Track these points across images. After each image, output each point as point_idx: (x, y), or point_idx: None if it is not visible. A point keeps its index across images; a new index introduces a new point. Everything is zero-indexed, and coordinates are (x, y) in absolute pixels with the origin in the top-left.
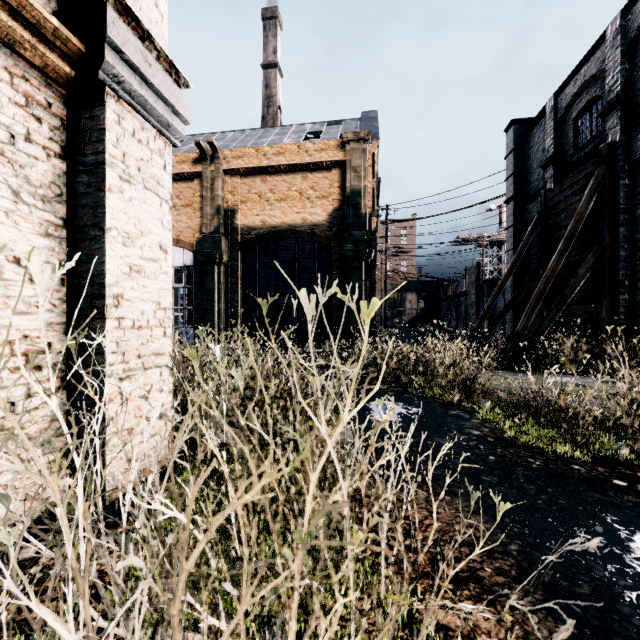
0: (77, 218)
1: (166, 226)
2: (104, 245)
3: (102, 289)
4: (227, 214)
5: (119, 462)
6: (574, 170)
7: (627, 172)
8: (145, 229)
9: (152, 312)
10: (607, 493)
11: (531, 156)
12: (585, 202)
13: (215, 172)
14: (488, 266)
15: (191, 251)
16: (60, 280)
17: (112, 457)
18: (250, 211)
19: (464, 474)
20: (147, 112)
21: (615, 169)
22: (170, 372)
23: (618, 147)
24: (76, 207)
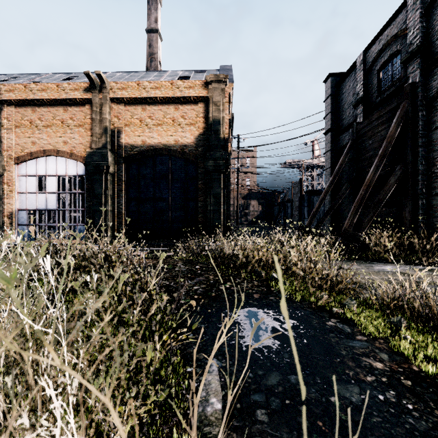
0: None
1: None
2: None
3: None
4: (113, 134)
5: None
6: (379, 107)
7: (424, 106)
8: None
9: None
10: None
11: (343, 100)
12: (394, 128)
13: (103, 99)
14: (305, 182)
15: (83, 163)
16: None
17: None
18: (133, 132)
19: None
20: None
21: (415, 103)
22: None
23: (418, 86)
24: None
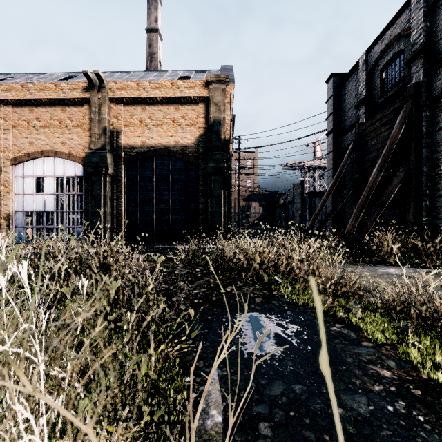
0: None
1: None
2: None
3: None
4: (112, 134)
5: None
6: (382, 108)
7: (428, 106)
8: None
9: None
10: None
11: (346, 100)
12: (397, 128)
13: (102, 99)
14: (307, 184)
15: (81, 164)
16: None
17: None
18: (132, 133)
19: None
20: None
21: (419, 104)
22: None
23: (421, 86)
24: None
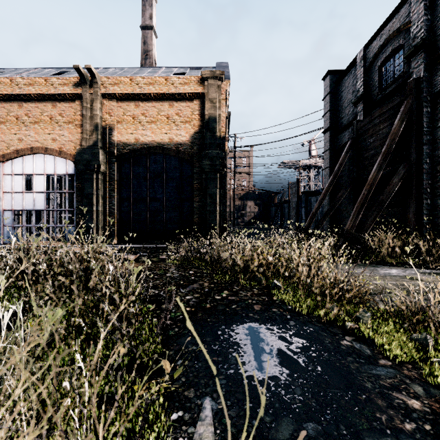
0: None
1: None
2: None
3: None
4: (105, 131)
5: None
6: (380, 104)
7: (429, 102)
8: None
9: None
10: None
11: (343, 97)
12: (398, 124)
13: (94, 95)
14: (302, 183)
15: (73, 161)
16: None
17: None
18: (125, 130)
19: None
20: None
21: (419, 99)
22: None
23: (422, 81)
24: None
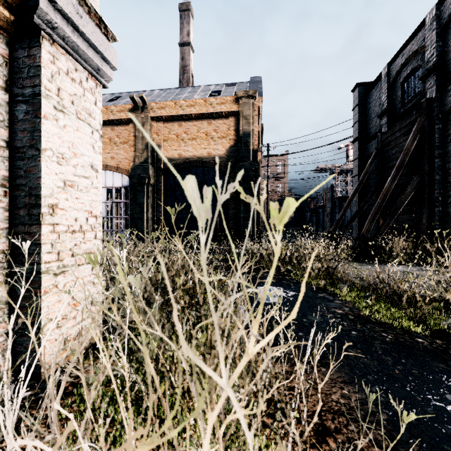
0: (17, 140)
1: (97, 150)
2: (39, 163)
3: (38, 200)
4: (153, 149)
5: (54, 343)
6: (402, 118)
7: (440, 119)
8: (78, 152)
9: (84, 219)
10: (448, 363)
11: (370, 109)
12: (411, 141)
13: (145, 118)
14: (339, 187)
15: (127, 175)
16: (2, 192)
17: (47, 339)
18: (170, 147)
19: (334, 347)
20: (79, 56)
21: (432, 117)
22: (100, 267)
23: (434, 101)
24: (16, 131)
